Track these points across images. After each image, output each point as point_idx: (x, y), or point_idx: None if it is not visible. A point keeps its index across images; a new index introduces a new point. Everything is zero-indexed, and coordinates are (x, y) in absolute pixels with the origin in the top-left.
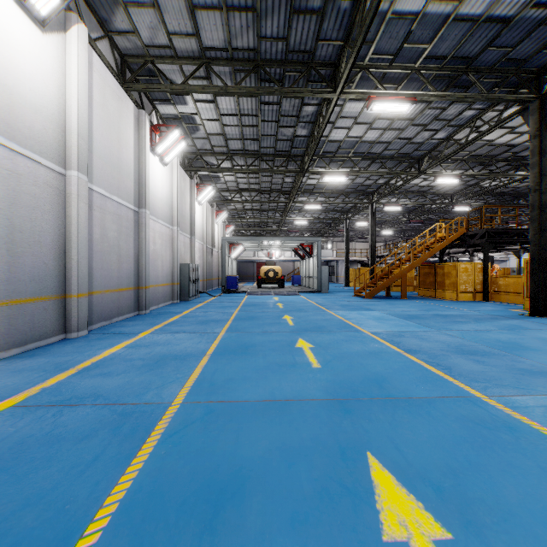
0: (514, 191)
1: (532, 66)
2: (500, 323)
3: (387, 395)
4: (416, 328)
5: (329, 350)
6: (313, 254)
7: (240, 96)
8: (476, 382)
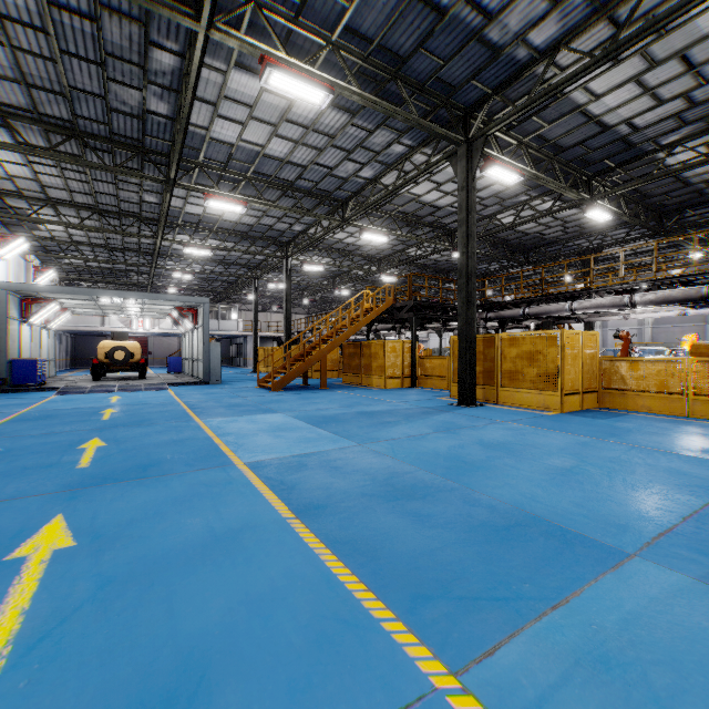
0: (436, 264)
1: (461, 101)
2: (434, 420)
3: None
4: (330, 444)
5: (109, 554)
6: (197, 324)
7: None
8: (426, 603)
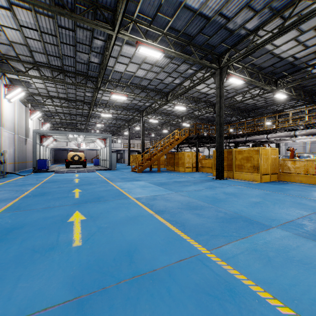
0: (207, 118)
1: (217, 51)
2: (205, 184)
3: (135, 272)
4: (164, 192)
5: (98, 221)
6: (106, 145)
7: (37, 13)
8: (200, 236)
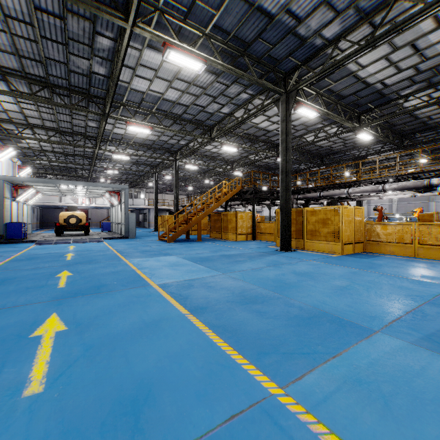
0: (267, 165)
1: (282, 68)
2: (266, 259)
3: None
4: (206, 273)
5: (87, 333)
6: (121, 201)
7: None
8: (265, 356)
